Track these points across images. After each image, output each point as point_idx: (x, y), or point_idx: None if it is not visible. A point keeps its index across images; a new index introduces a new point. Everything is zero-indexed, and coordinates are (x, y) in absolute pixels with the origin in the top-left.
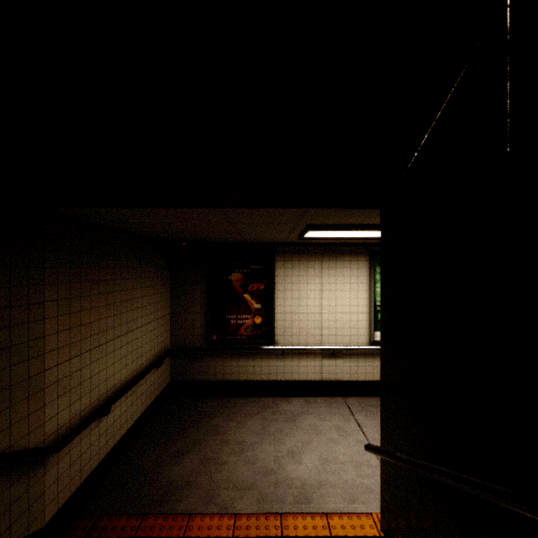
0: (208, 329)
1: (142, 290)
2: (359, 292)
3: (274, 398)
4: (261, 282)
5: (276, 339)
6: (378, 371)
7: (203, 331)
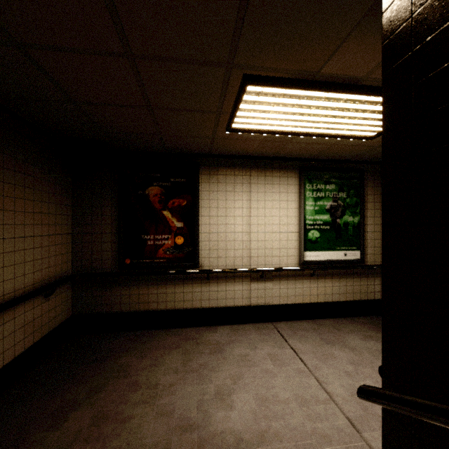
0: (119, 251)
1: (15, 188)
2: (289, 210)
3: (198, 328)
4: (183, 198)
5: (201, 261)
6: (308, 293)
7: (113, 254)
